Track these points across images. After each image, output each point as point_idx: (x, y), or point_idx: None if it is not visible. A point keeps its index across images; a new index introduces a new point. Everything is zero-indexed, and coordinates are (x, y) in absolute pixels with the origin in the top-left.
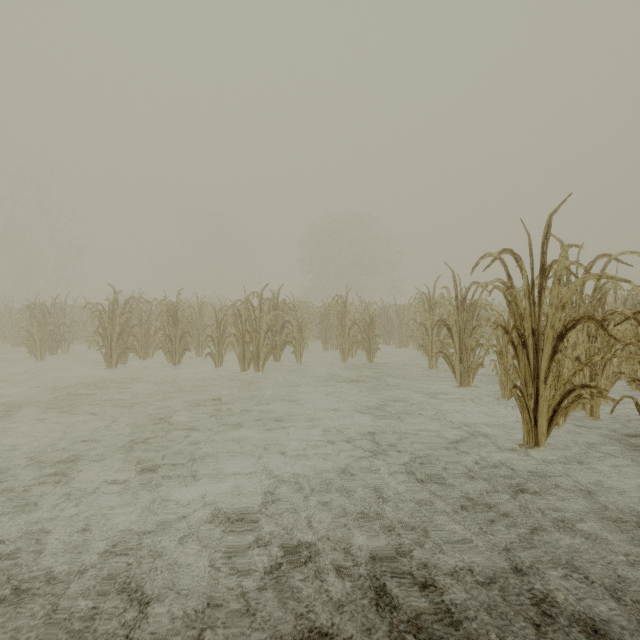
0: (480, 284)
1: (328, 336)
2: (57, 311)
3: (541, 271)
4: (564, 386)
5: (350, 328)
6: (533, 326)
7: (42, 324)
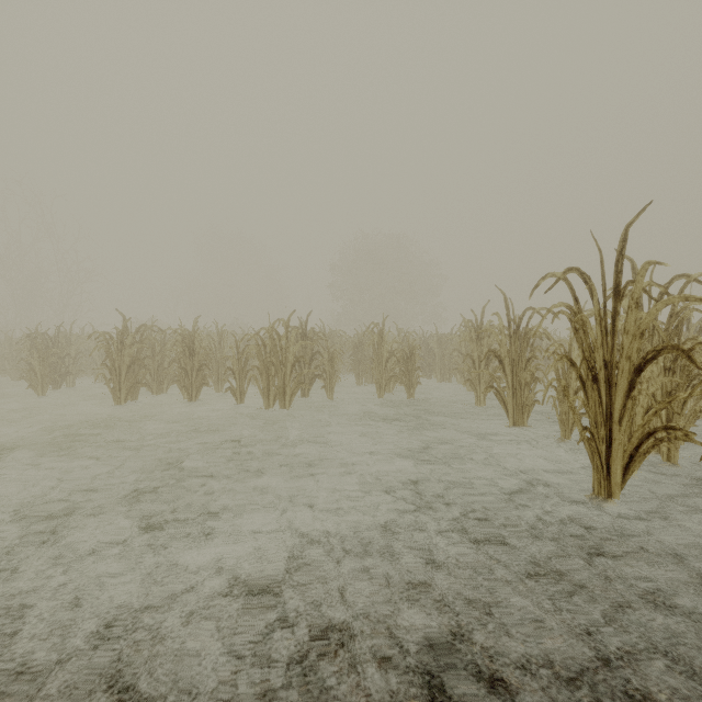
0: (536, 310)
1: (362, 369)
2: (61, 341)
3: (615, 293)
4: (643, 428)
5: (387, 360)
6: (605, 357)
7: (44, 355)
